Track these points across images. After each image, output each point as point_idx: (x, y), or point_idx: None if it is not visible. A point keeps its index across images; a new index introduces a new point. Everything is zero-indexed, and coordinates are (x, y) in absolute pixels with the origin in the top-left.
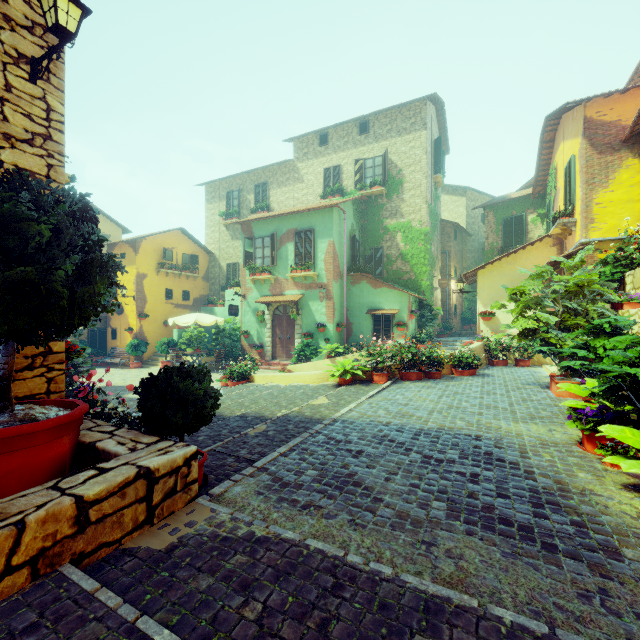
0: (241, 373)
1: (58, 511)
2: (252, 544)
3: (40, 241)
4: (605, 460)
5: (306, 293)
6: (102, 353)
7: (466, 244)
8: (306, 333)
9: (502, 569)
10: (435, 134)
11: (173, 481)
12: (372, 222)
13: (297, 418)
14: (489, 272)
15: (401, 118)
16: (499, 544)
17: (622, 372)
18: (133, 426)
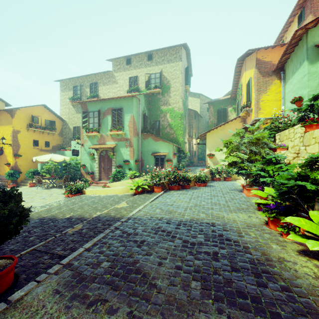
0: (77, 189)
1: None
2: None
3: None
4: (289, 238)
5: (118, 143)
6: None
7: (200, 121)
8: (118, 165)
9: None
10: (186, 65)
11: None
12: (154, 107)
13: (105, 218)
14: (212, 134)
15: (169, 54)
16: None
17: (296, 184)
18: None
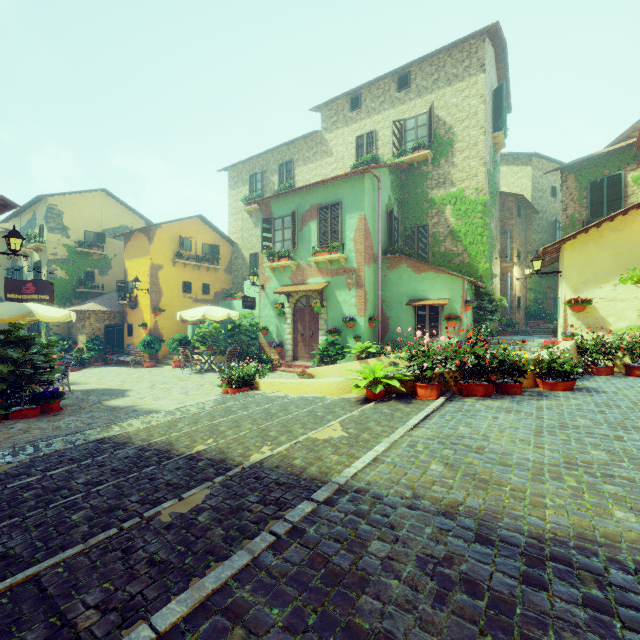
0: (243, 378)
1: None
2: None
3: None
4: None
5: (332, 281)
6: (119, 350)
7: (531, 223)
8: (332, 329)
9: None
10: (494, 85)
11: None
12: (414, 195)
13: (275, 473)
14: (581, 244)
15: (451, 63)
16: None
17: None
18: None
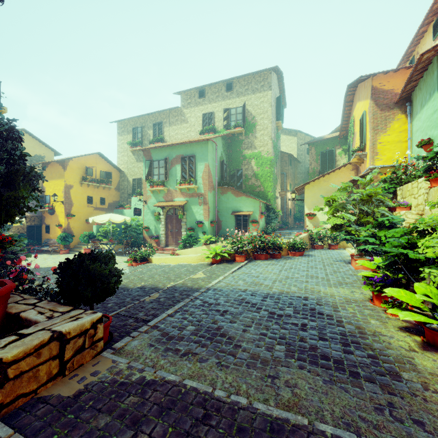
0: (142, 256)
1: None
2: (143, 387)
3: None
4: (388, 311)
5: (189, 200)
6: (38, 243)
7: (297, 168)
8: (189, 228)
9: (324, 393)
10: (277, 94)
11: (82, 341)
12: (235, 152)
13: (181, 288)
14: (312, 187)
15: (254, 82)
16: (321, 374)
17: (398, 252)
18: (55, 298)
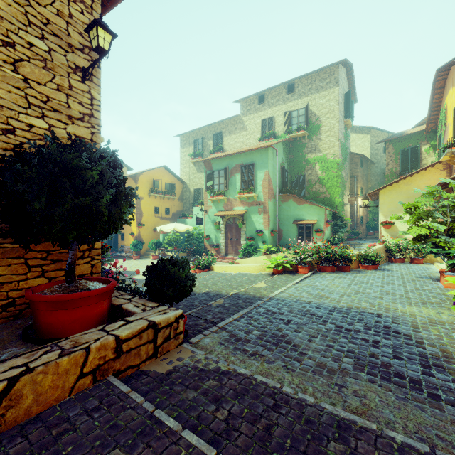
0: (205, 264)
1: (106, 343)
2: (219, 374)
3: (92, 181)
4: None
5: (249, 209)
6: (115, 249)
7: (370, 170)
8: (249, 237)
9: (396, 408)
10: (345, 89)
11: (168, 331)
12: (297, 156)
13: (244, 296)
14: (389, 191)
15: (319, 79)
16: (394, 391)
17: None
18: (140, 296)
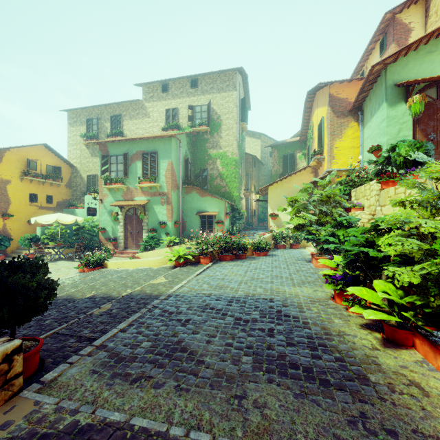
0: (96, 261)
1: None
2: (73, 437)
3: None
4: (351, 310)
5: (151, 199)
6: None
7: (261, 170)
8: (151, 229)
9: (295, 410)
10: (242, 95)
11: None
12: (200, 150)
13: (139, 296)
14: (275, 188)
15: (220, 80)
16: (291, 387)
17: (359, 251)
18: None
